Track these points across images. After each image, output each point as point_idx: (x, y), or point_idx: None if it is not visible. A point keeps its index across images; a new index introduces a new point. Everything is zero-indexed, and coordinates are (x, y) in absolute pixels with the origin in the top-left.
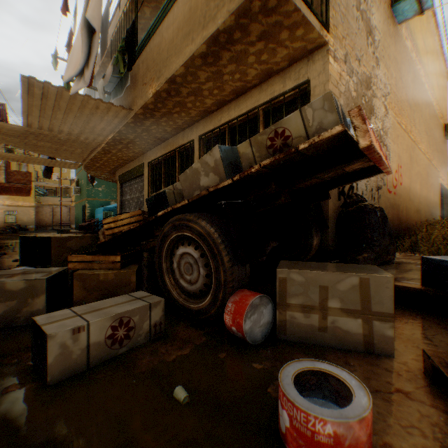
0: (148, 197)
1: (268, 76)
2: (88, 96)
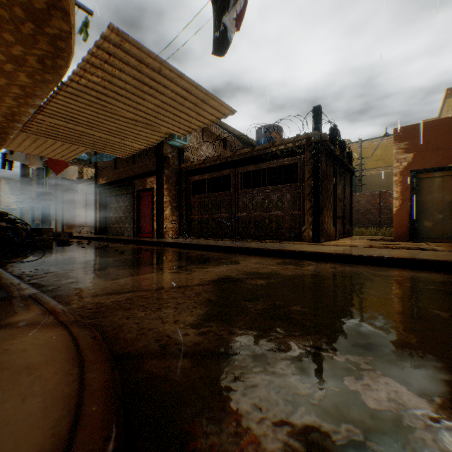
0: None
1: None
2: (36, 154)
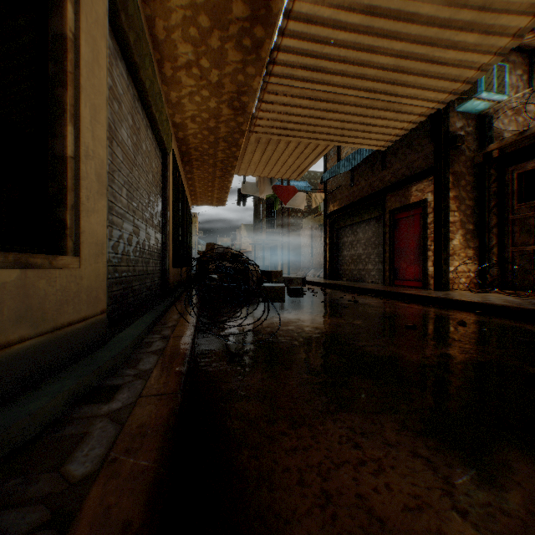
0: (172, 213)
1: (193, 199)
2: (265, 176)
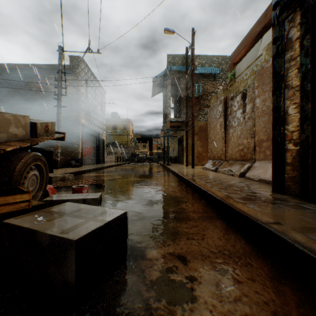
0: None
1: None
2: None
